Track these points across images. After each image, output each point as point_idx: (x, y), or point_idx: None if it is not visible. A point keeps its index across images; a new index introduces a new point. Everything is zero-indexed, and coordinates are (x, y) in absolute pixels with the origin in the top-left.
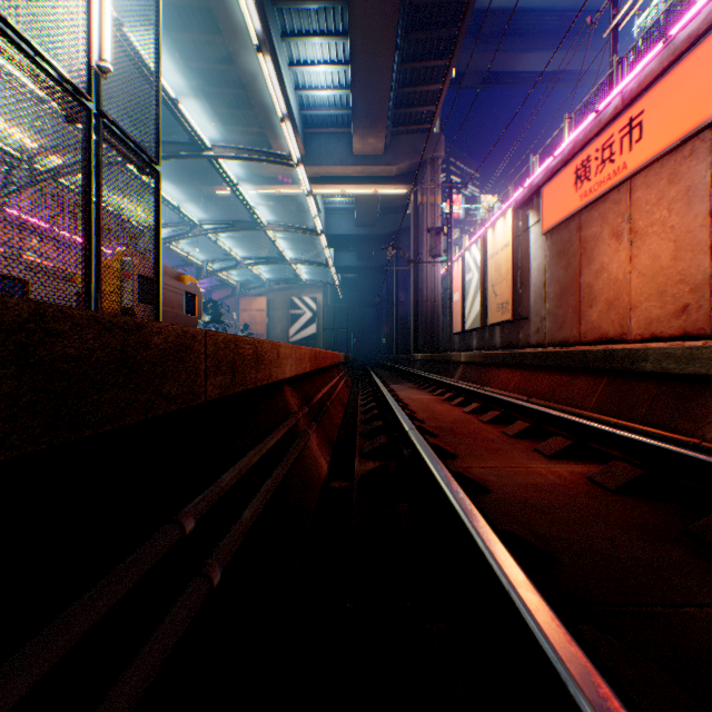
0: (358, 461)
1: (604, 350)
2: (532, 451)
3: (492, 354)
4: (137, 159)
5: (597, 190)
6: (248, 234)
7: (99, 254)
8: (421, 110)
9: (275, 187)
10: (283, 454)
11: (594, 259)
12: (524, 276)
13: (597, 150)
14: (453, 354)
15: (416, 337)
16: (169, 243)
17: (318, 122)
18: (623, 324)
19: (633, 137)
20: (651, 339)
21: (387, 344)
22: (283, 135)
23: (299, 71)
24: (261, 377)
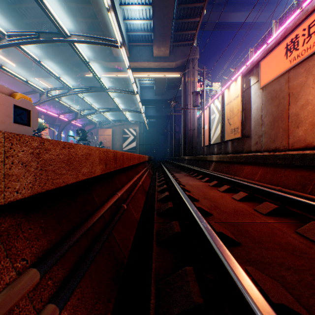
0: None
1: None
2: None
3: (237, 156)
4: None
5: (305, 54)
6: (103, 98)
7: None
8: (187, 33)
9: (114, 73)
10: None
11: (300, 98)
12: (247, 113)
13: (305, 29)
14: (208, 156)
15: (185, 148)
16: (57, 98)
17: (136, 40)
18: None
19: None
20: None
21: (169, 152)
22: None
23: (125, 8)
24: None
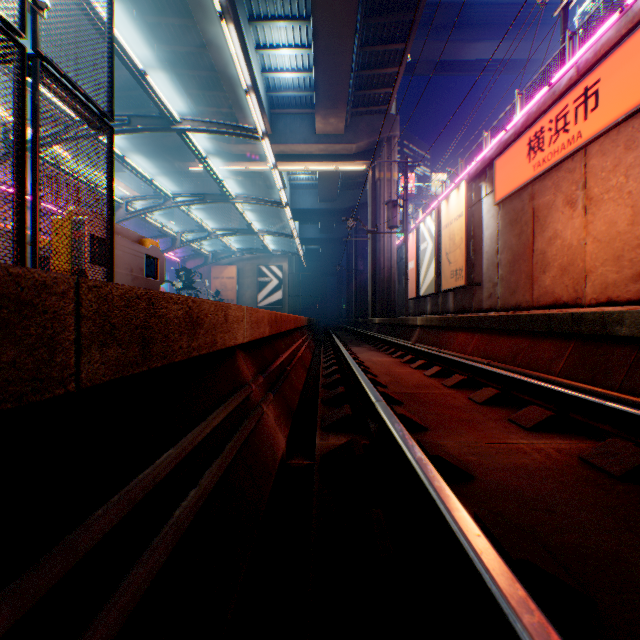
0: (320, 434)
1: (572, 314)
2: (506, 421)
3: (449, 318)
4: (85, 111)
5: (551, 160)
6: (220, 208)
7: (36, 207)
8: (378, 92)
9: (244, 164)
10: (225, 440)
11: (547, 227)
12: (477, 244)
13: (551, 121)
14: (410, 318)
15: (374, 302)
16: (144, 214)
17: (284, 104)
18: (577, 288)
19: (589, 106)
20: (607, 303)
21: (347, 309)
22: (250, 115)
23: (266, 54)
24: (199, 345)
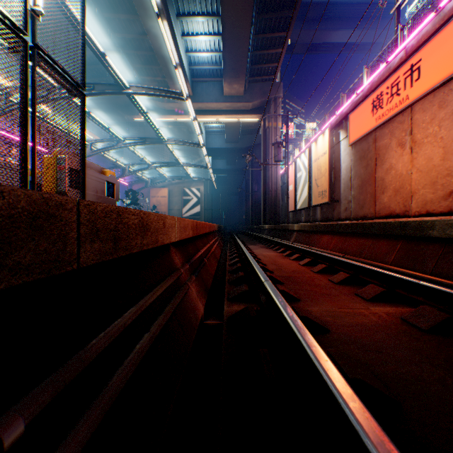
0: (226, 303)
1: (400, 222)
2: (354, 295)
3: (317, 225)
4: (66, 83)
5: (388, 115)
6: (156, 147)
7: (34, 150)
8: (268, 66)
9: (173, 116)
10: (165, 305)
11: (385, 161)
12: (336, 173)
13: (388, 88)
14: (289, 225)
15: (265, 214)
16: (103, 152)
17: (201, 74)
18: (406, 204)
19: (413, 77)
20: (426, 215)
21: (246, 218)
22: (178, 82)
23: (188, 40)
24: (148, 242)
